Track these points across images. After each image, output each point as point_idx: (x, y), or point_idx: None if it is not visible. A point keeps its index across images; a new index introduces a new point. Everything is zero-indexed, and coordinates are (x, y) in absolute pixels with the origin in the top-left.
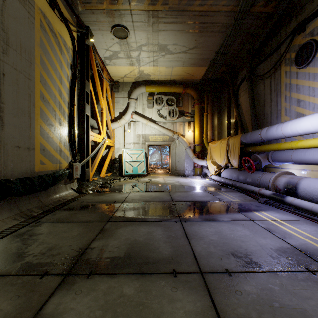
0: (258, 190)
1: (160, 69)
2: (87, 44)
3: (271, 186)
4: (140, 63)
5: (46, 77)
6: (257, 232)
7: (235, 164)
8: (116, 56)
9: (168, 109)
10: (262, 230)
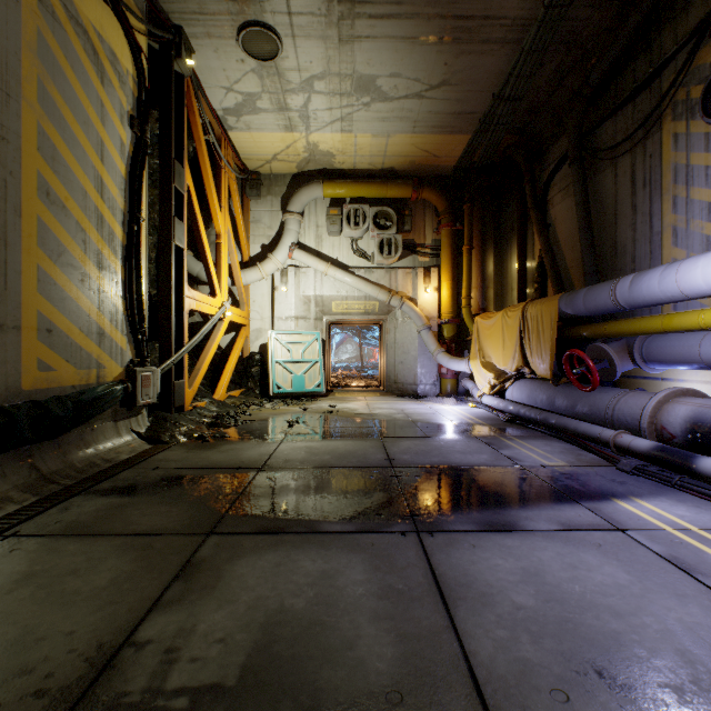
0: (613, 435)
1: (359, 140)
2: (177, 73)
3: (646, 425)
4: (310, 124)
5: (59, 139)
6: (650, 576)
7: (542, 368)
8: (251, 108)
9: (377, 236)
10: (660, 566)
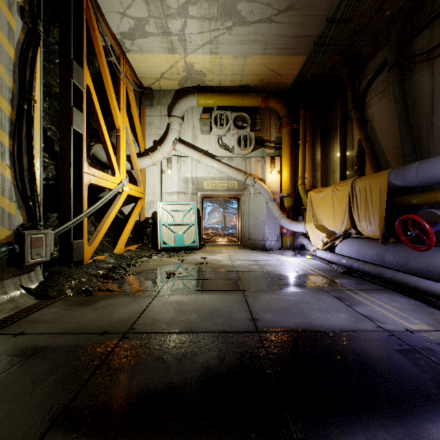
0: None
1: (223, 61)
2: None
3: None
4: (186, 47)
5: None
6: None
7: (370, 230)
8: (141, 32)
9: (236, 134)
10: None
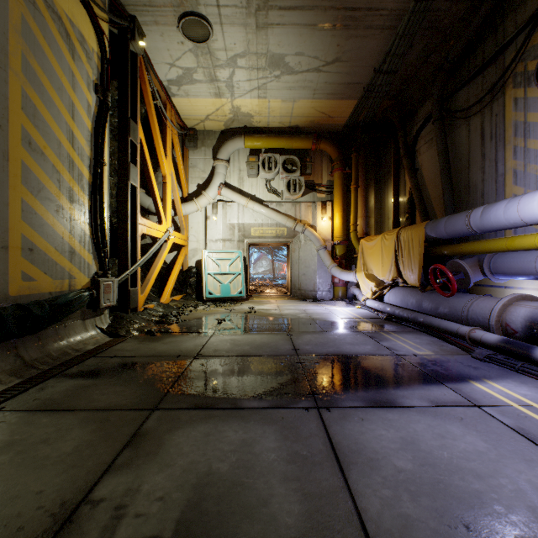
0: (468, 331)
1: (271, 104)
2: (132, 52)
3: (494, 323)
4: (234, 92)
5: (38, 101)
6: (503, 444)
7: (412, 278)
8: (189, 79)
9: (285, 178)
10: (510, 436)
